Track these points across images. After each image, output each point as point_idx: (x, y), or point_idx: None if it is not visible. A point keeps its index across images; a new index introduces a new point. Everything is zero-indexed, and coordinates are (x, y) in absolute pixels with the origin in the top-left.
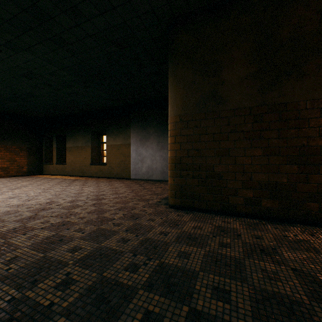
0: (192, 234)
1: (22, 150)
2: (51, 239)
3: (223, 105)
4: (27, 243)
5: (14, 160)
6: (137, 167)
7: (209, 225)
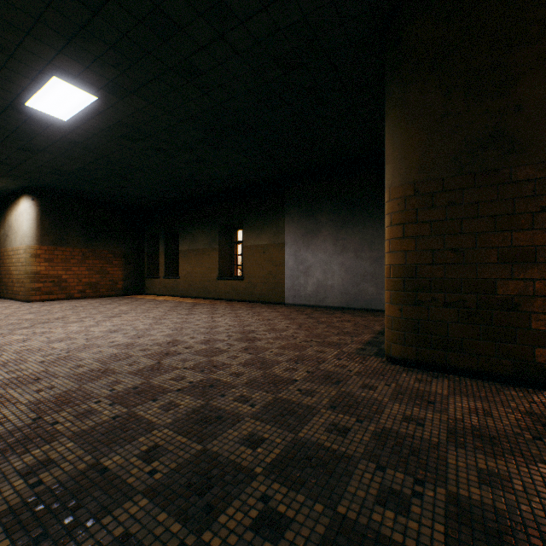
0: (480, 428)
1: (117, 256)
2: (201, 413)
3: (520, 155)
4: (165, 419)
5: (105, 272)
6: (297, 284)
7: (503, 407)
